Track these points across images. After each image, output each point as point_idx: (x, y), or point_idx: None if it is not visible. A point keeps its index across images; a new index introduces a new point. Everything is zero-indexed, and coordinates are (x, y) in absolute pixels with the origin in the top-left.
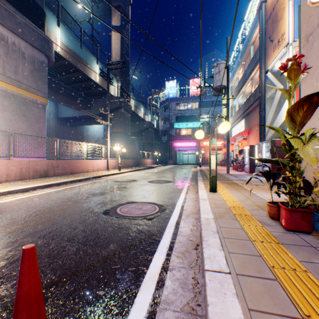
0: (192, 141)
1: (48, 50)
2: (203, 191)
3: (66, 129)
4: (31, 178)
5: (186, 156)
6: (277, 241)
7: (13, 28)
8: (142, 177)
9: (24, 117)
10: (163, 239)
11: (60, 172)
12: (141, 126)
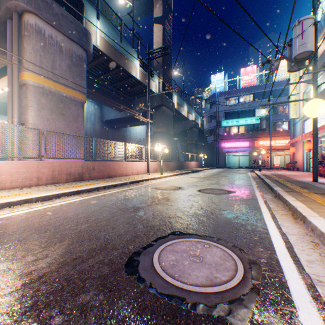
0: (244, 140)
1: (86, 43)
2: (323, 222)
3: (110, 132)
4: (64, 181)
5: (235, 158)
6: None
7: (50, 20)
8: (188, 183)
9: (62, 115)
10: None
11: (95, 175)
12: (184, 126)
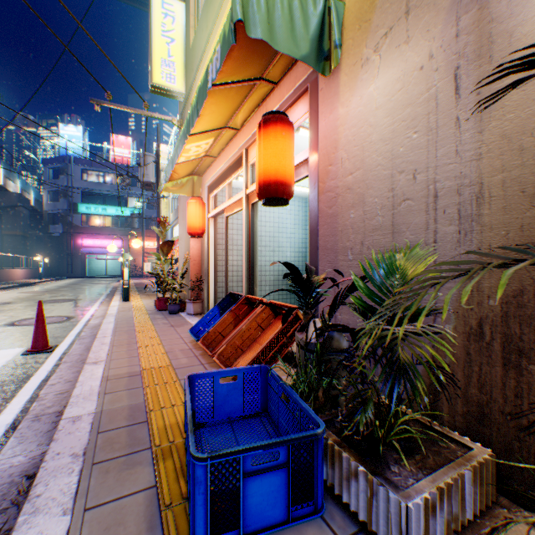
0: (116, 238)
1: None
2: (117, 302)
3: None
4: None
5: (104, 262)
6: (147, 313)
7: None
8: (21, 298)
9: None
10: (77, 327)
11: None
12: None
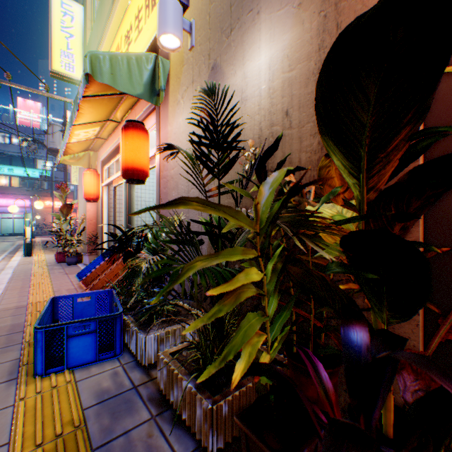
0: (24, 197)
1: None
2: (19, 257)
3: None
4: None
5: (10, 221)
6: (47, 265)
7: None
8: None
9: None
10: None
11: None
12: None
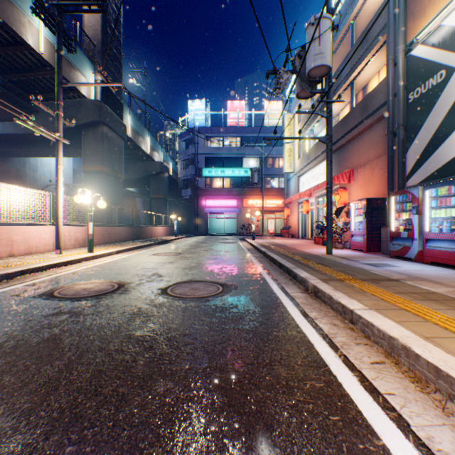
0: (231, 198)
1: None
2: None
3: None
4: None
5: (221, 221)
6: None
7: None
8: (144, 269)
9: None
10: None
11: None
12: (146, 169)
